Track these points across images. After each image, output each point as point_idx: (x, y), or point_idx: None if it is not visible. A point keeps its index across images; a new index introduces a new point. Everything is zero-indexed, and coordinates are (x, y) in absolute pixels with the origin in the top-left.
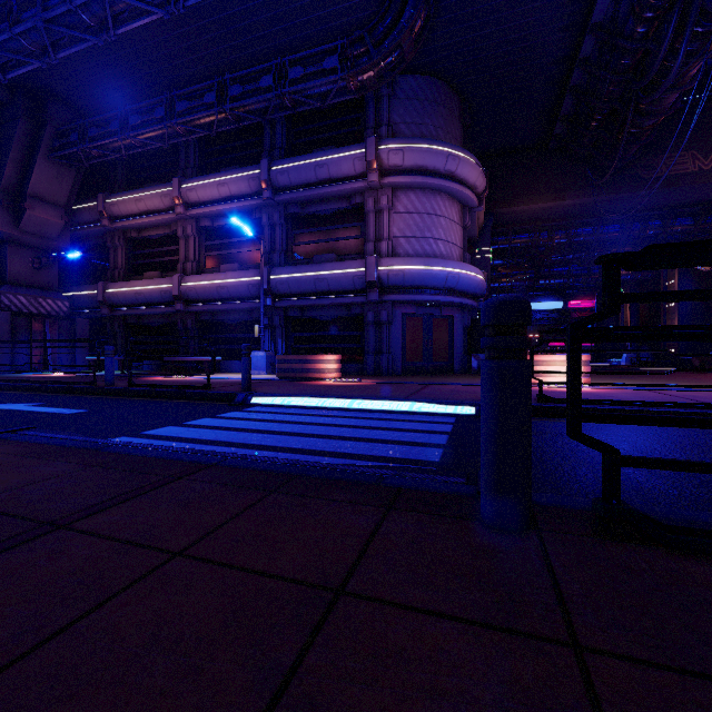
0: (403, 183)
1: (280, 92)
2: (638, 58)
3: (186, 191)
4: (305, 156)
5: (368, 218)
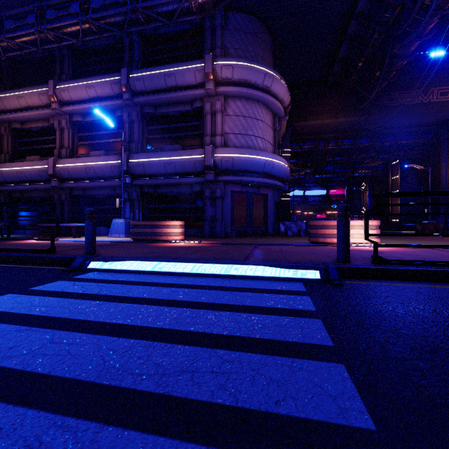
0: (232, 92)
1: (134, 6)
2: (396, 13)
3: (60, 91)
4: (157, 67)
5: (206, 118)
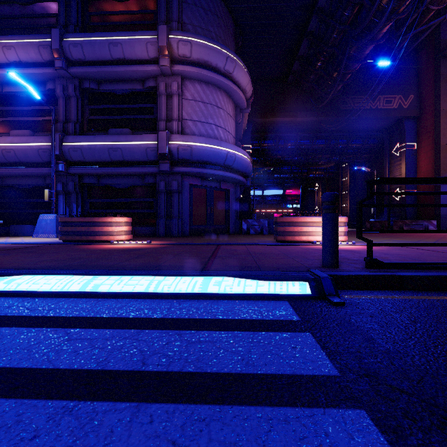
0: (191, 73)
1: None
2: (354, 13)
3: None
4: (99, 33)
5: (160, 100)
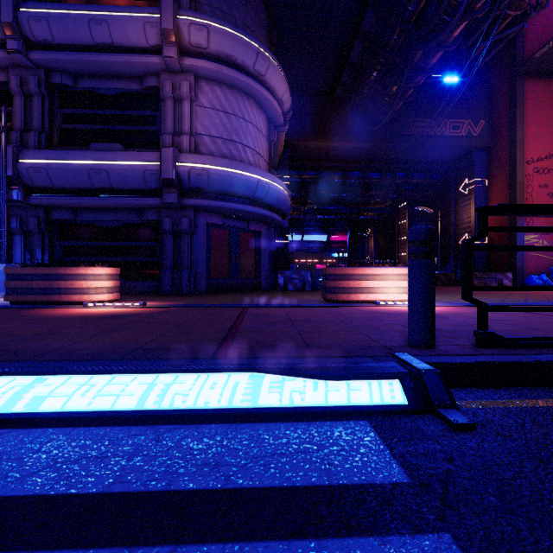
0: (208, 70)
1: None
2: (420, 8)
3: None
4: (74, 4)
5: (165, 106)
